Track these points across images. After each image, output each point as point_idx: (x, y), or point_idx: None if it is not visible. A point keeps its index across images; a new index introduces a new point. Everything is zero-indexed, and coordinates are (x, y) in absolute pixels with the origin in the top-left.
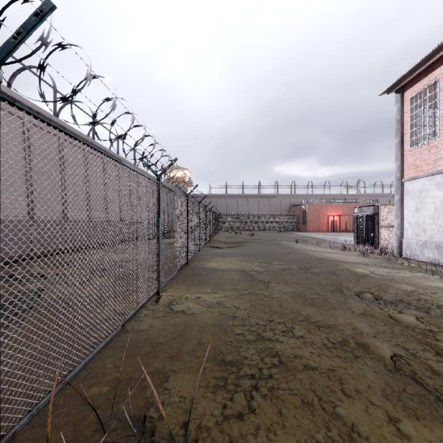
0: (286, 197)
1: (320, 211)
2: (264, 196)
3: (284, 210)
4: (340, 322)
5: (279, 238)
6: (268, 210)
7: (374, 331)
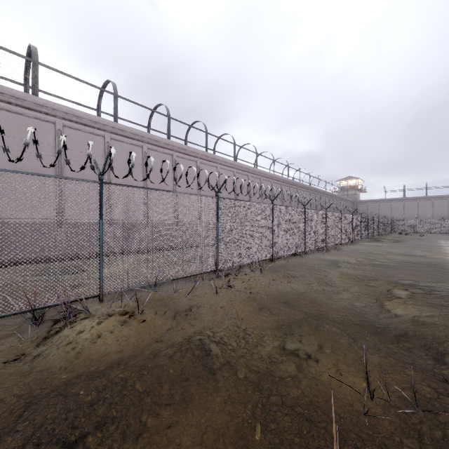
0: None
1: None
2: None
3: None
4: (392, 250)
5: (447, 239)
6: None
7: (399, 250)
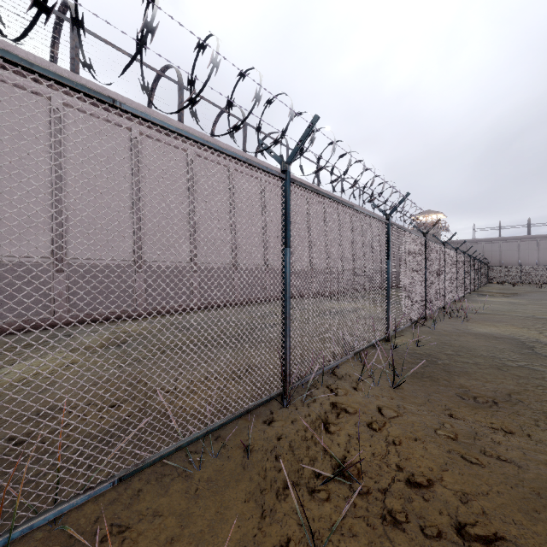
0: None
1: None
2: None
3: None
4: None
5: None
6: None
7: None
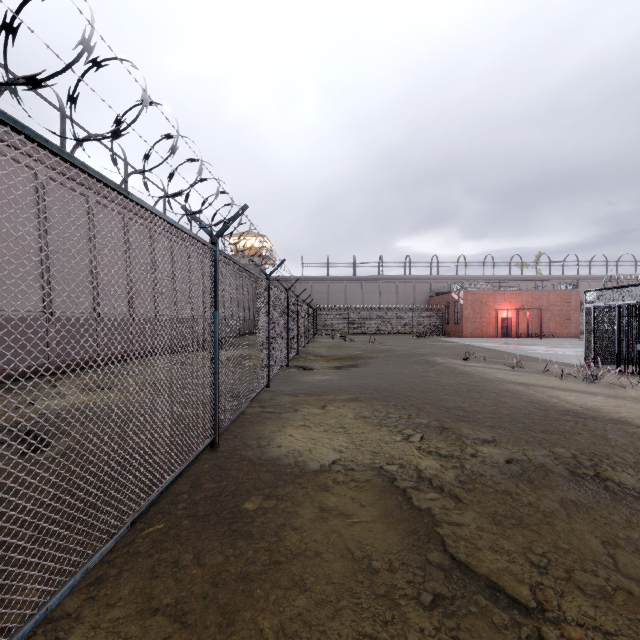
0: (424, 281)
1: (484, 302)
2: (389, 279)
3: (420, 301)
4: None
5: (424, 349)
6: (395, 301)
7: None
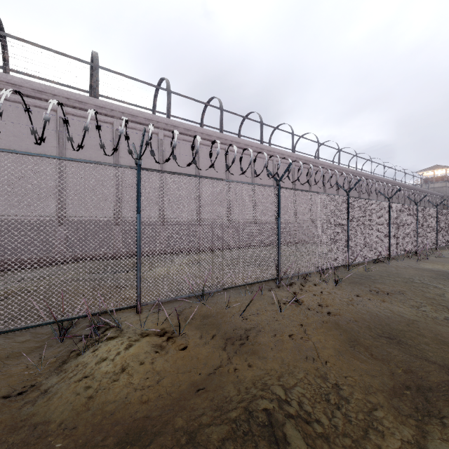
0: None
1: None
2: None
3: None
4: None
5: None
6: None
7: None
